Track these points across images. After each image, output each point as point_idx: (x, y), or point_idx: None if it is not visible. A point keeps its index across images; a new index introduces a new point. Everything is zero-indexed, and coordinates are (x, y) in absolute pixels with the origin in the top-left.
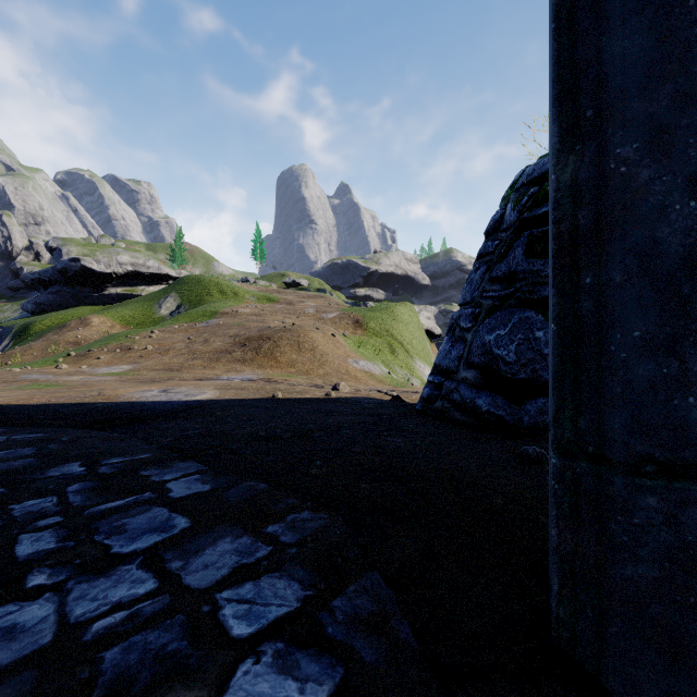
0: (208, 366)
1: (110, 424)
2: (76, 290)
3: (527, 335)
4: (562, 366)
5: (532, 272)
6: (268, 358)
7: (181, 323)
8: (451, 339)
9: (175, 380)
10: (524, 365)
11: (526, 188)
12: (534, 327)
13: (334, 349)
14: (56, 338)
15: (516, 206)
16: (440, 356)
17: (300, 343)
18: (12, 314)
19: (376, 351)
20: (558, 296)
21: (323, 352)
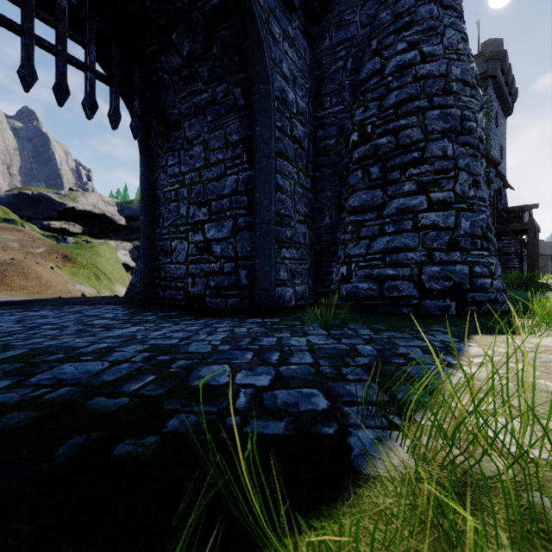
0: None
1: (2, 306)
2: None
3: None
4: (141, 280)
5: None
6: (0, 284)
7: None
8: (135, 275)
9: None
10: None
11: None
12: None
13: (55, 277)
14: None
15: None
16: (132, 280)
17: (26, 273)
18: None
19: (85, 278)
20: (140, 275)
21: (48, 279)
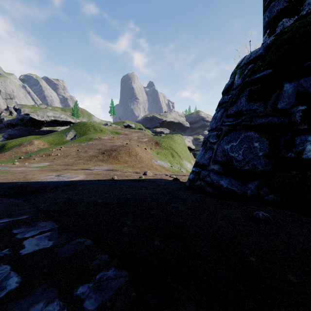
0: (86, 163)
1: (20, 194)
2: (28, 128)
3: (249, 145)
4: None
5: (251, 110)
6: (114, 159)
7: (75, 143)
8: (204, 148)
9: (68, 170)
10: (247, 162)
11: (246, 66)
12: (253, 140)
13: (146, 155)
14: (17, 150)
15: (241, 75)
16: (199, 157)
17: (129, 152)
18: None
19: (165, 156)
20: None
21: (141, 156)
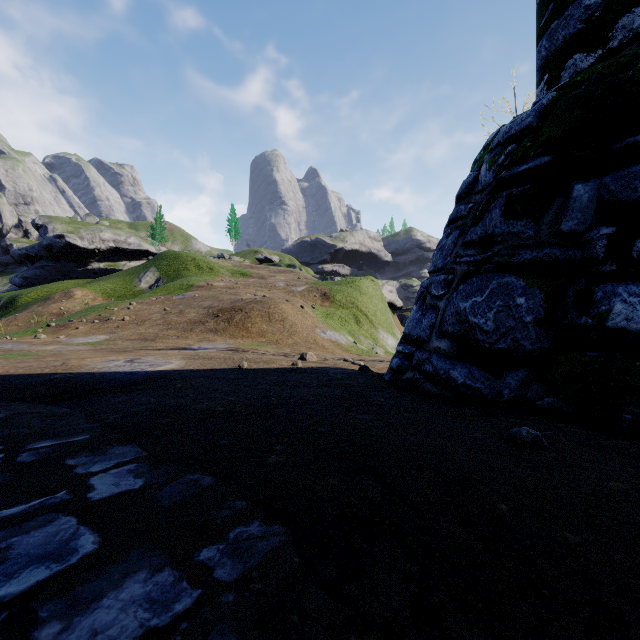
0: (182, 336)
1: (62, 397)
2: (61, 265)
3: (507, 302)
4: None
5: (511, 234)
6: (239, 329)
7: (158, 296)
8: (421, 307)
9: (148, 350)
10: (504, 334)
11: (502, 148)
12: (514, 293)
13: (303, 319)
14: (40, 309)
15: (492, 166)
16: (410, 325)
17: (270, 314)
18: (2, 287)
19: (342, 322)
20: None
21: (293, 322)
